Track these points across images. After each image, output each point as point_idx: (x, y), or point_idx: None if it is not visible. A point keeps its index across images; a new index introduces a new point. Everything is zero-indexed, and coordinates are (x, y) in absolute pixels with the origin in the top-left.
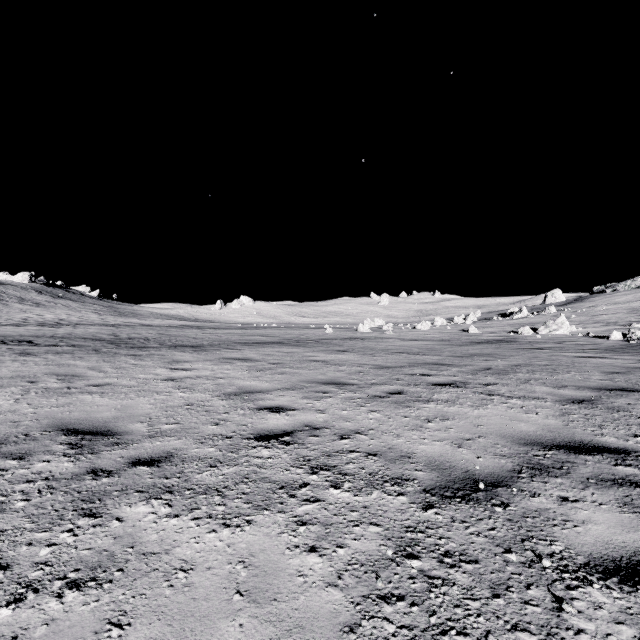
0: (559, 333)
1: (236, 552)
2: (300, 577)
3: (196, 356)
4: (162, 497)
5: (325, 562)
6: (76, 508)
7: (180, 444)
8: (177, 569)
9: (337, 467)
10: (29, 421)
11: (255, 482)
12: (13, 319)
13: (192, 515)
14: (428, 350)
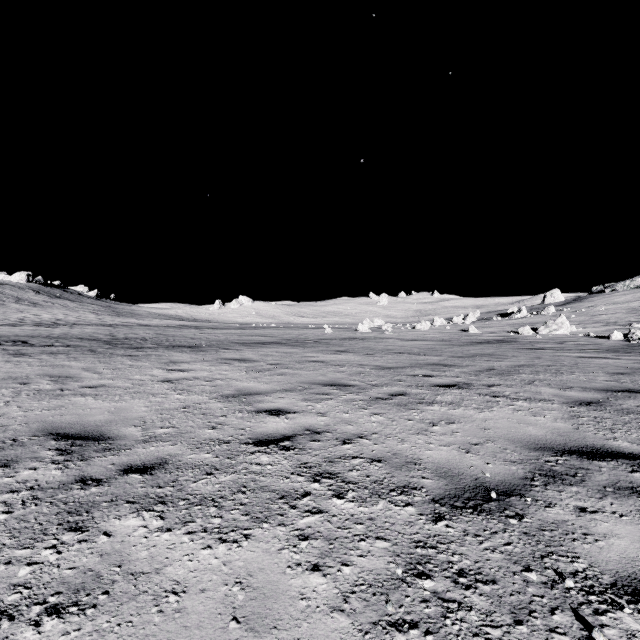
0: (559, 333)
1: (233, 571)
2: (302, 600)
3: (194, 357)
4: (154, 508)
5: (329, 583)
6: (61, 521)
7: (175, 450)
8: (168, 591)
9: (340, 474)
10: (18, 425)
11: (253, 491)
12: (9, 319)
13: (186, 529)
14: (429, 350)
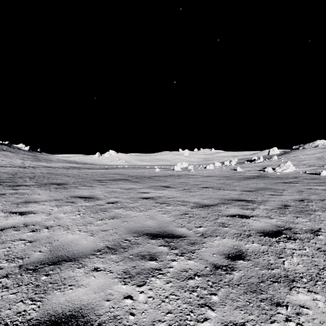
0: (288, 171)
1: None
2: None
3: (51, 194)
4: None
5: None
6: None
7: None
8: None
9: None
10: None
11: None
12: None
13: None
14: (223, 185)
